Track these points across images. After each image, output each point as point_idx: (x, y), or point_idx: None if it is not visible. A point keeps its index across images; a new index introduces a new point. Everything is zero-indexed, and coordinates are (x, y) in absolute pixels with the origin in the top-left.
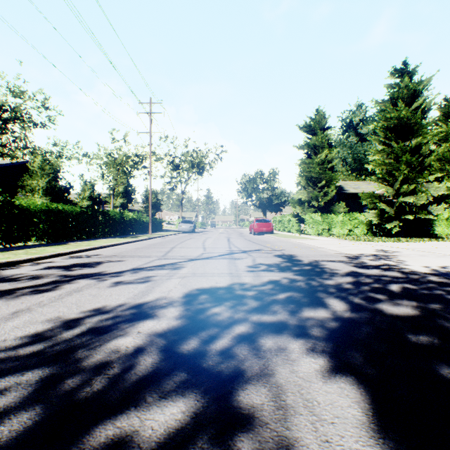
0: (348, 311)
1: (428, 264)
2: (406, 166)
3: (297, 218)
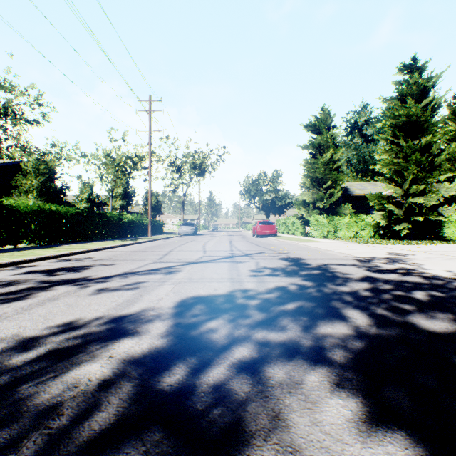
0: (373, 326)
1: (449, 267)
2: (416, 165)
3: (302, 220)
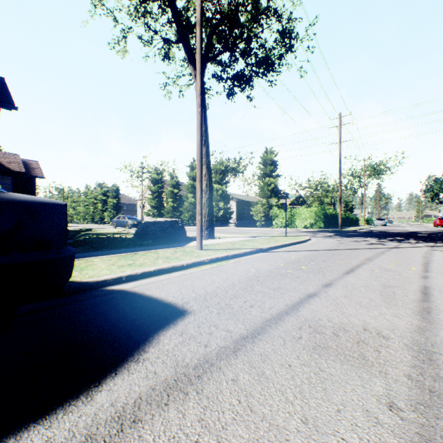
0: None
1: None
2: None
3: None
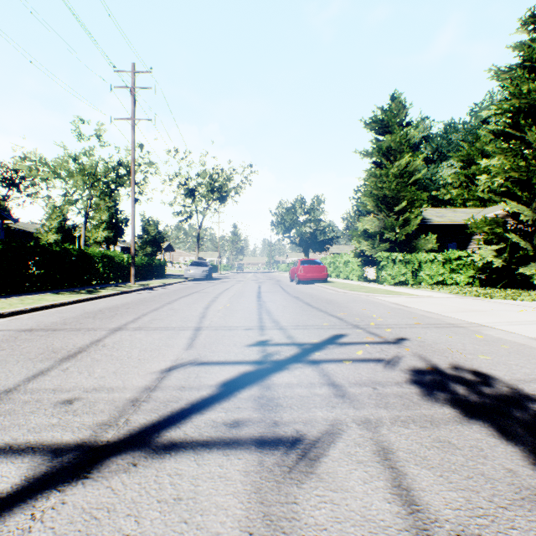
0: None
1: None
2: None
3: (362, 258)
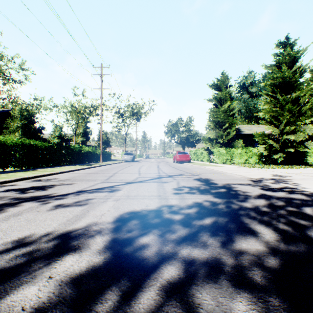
0: (281, 242)
1: None
2: (288, 112)
3: (208, 151)
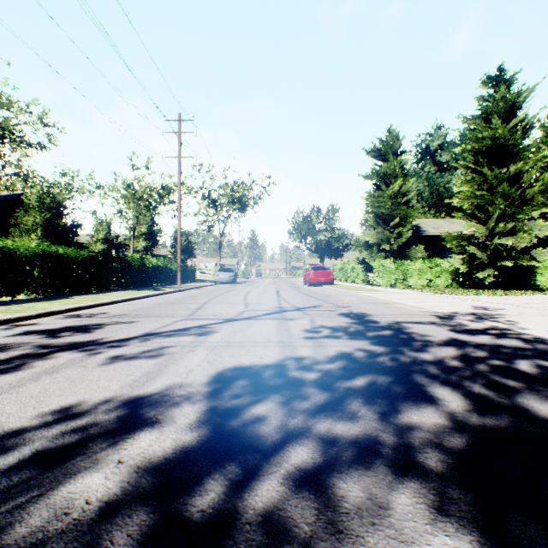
0: (473, 413)
1: None
2: (503, 199)
3: (364, 265)
